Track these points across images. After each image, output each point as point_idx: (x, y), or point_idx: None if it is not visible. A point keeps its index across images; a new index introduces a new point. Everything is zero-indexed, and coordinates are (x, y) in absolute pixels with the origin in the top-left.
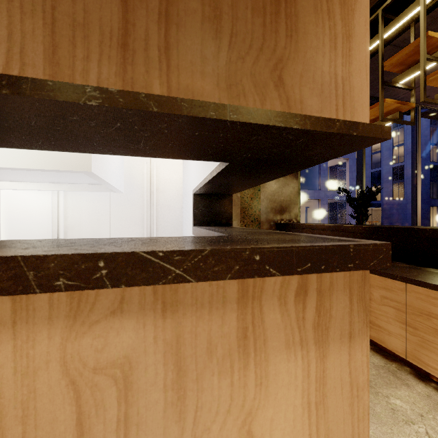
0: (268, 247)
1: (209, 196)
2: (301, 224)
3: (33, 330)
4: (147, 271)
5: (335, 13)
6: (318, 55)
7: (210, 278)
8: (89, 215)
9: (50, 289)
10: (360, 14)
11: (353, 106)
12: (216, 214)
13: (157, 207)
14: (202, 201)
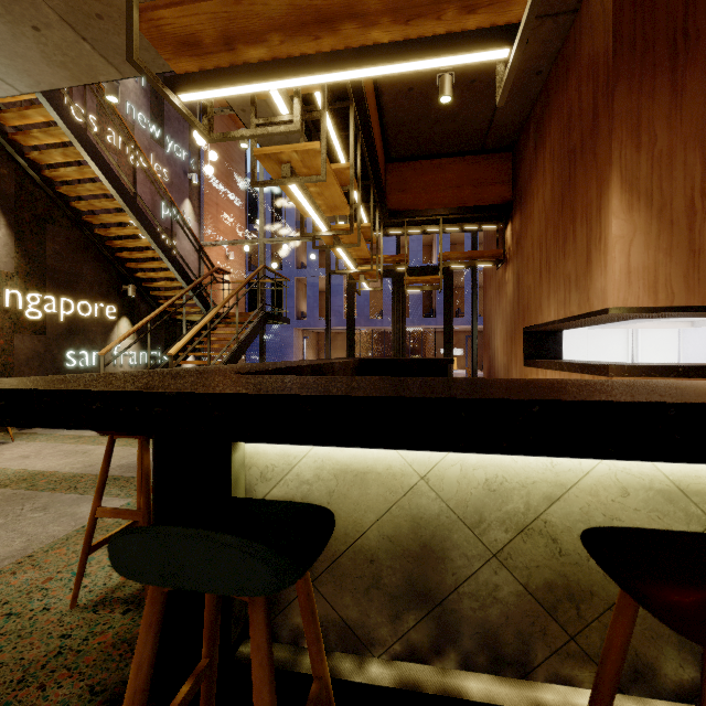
0: (578, 363)
1: None
2: None
3: None
4: (562, 367)
5: (602, 259)
6: (597, 282)
7: (569, 371)
8: None
9: (553, 369)
10: (609, 253)
11: (607, 299)
12: None
13: None
14: None
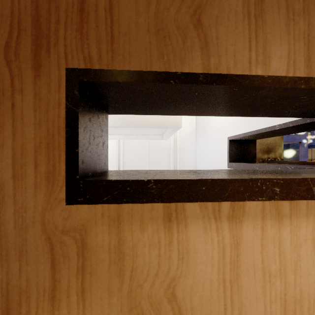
0: None
1: (239, 141)
2: (293, 161)
3: (299, 221)
4: None
5: None
6: None
7: None
8: (137, 155)
9: None
10: None
11: None
12: (244, 154)
13: (178, 149)
14: (235, 145)
